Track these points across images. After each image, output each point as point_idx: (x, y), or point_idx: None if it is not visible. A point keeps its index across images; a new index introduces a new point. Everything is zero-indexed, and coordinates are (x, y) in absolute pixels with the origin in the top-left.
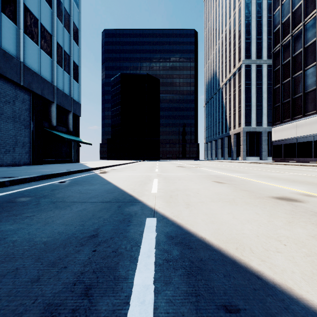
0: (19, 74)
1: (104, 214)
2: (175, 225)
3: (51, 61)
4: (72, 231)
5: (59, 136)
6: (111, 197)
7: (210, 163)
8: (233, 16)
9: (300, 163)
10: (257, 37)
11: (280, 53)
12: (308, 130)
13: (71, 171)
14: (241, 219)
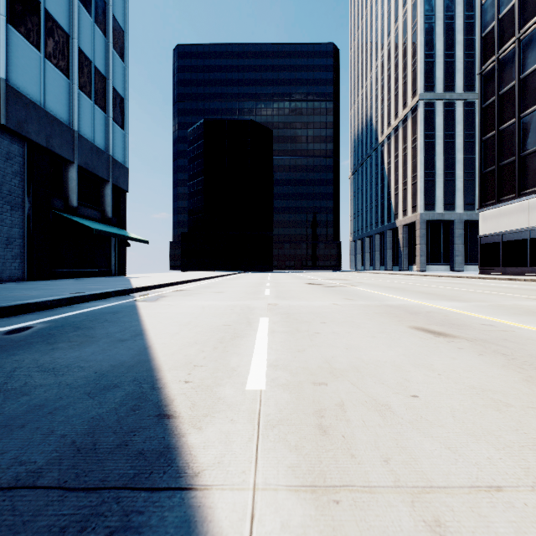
0: None
1: None
2: None
3: (67, 84)
4: None
5: (85, 226)
6: (73, 432)
7: (366, 277)
8: (402, 17)
9: None
10: (446, 54)
11: (495, 73)
12: None
13: (76, 295)
14: None
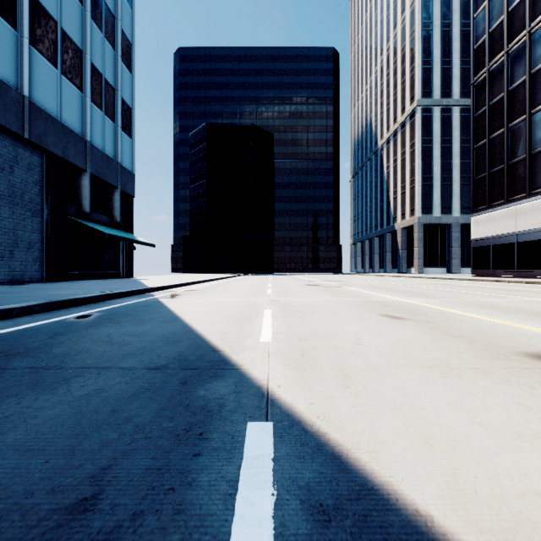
0: (21, 117)
1: (141, 407)
2: (325, 451)
3: (81, 98)
4: (28, 481)
5: (96, 231)
6: (172, 355)
7: (362, 279)
8: (400, 24)
9: (523, 278)
10: (443, 60)
11: (485, 84)
12: (538, 219)
13: (108, 293)
14: (497, 429)
